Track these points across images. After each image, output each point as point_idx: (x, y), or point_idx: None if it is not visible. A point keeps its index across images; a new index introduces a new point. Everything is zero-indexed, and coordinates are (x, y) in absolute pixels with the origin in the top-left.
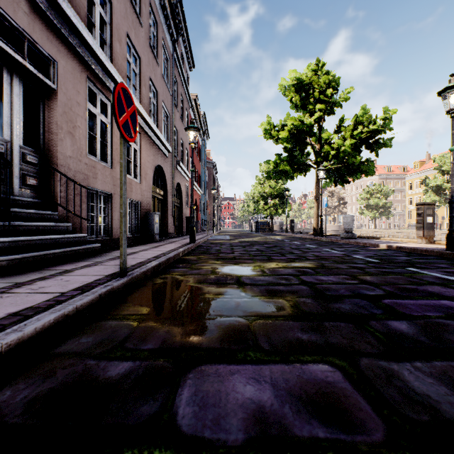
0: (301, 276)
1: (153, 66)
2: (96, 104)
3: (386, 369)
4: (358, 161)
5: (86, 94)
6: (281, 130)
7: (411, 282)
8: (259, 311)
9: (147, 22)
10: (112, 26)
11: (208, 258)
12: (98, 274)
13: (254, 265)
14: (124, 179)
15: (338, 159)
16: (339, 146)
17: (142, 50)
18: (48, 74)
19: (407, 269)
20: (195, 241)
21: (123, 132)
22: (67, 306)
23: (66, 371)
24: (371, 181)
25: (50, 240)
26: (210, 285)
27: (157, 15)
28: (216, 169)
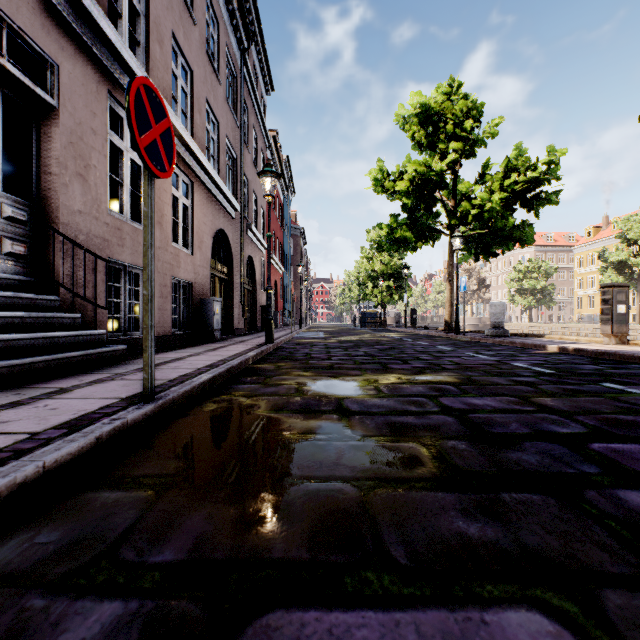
0: (440, 398)
1: (212, 84)
2: (122, 134)
3: None
4: (511, 224)
5: (106, 118)
6: (399, 179)
7: (622, 409)
8: (378, 469)
9: (202, 18)
10: (148, 19)
11: (291, 367)
12: (109, 397)
13: (363, 379)
14: (150, 238)
15: (481, 222)
16: (483, 202)
17: (196, 59)
18: (45, 84)
19: (605, 386)
20: (273, 341)
21: (147, 159)
22: (25, 466)
23: None
24: (524, 255)
25: (43, 340)
26: (293, 415)
27: (218, 10)
28: (304, 238)
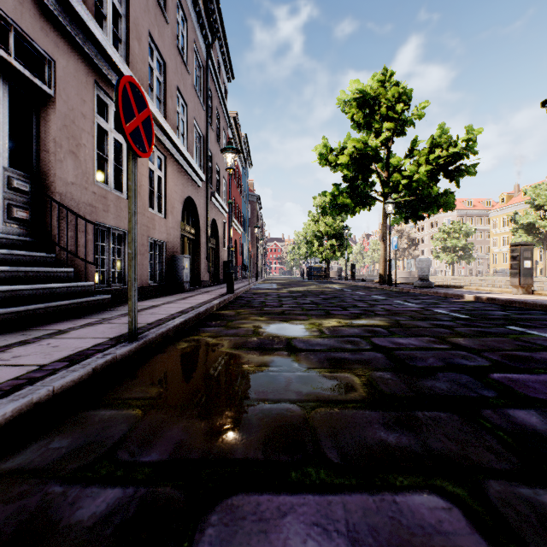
0: (372, 338)
1: (182, 74)
2: (107, 118)
3: (533, 503)
4: (435, 192)
5: (94, 104)
6: (341, 154)
7: (521, 347)
8: (319, 393)
9: (174, 18)
10: (129, 20)
11: (249, 313)
12: (100, 337)
13: (308, 323)
14: (134, 207)
15: (410, 191)
16: (412, 174)
17: (168, 53)
18: (43, 77)
19: (509, 329)
20: (234, 291)
21: (132, 143)
22: (39, 389)
23: (9, 508)
24: (448, 218)
25: (43, 291)
26: (250, 351)
27: (186, 11)
28: (260, 204)
